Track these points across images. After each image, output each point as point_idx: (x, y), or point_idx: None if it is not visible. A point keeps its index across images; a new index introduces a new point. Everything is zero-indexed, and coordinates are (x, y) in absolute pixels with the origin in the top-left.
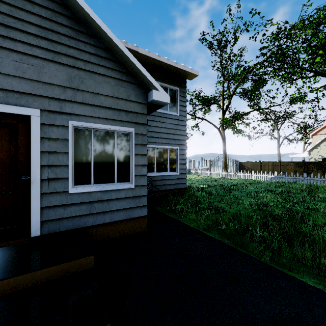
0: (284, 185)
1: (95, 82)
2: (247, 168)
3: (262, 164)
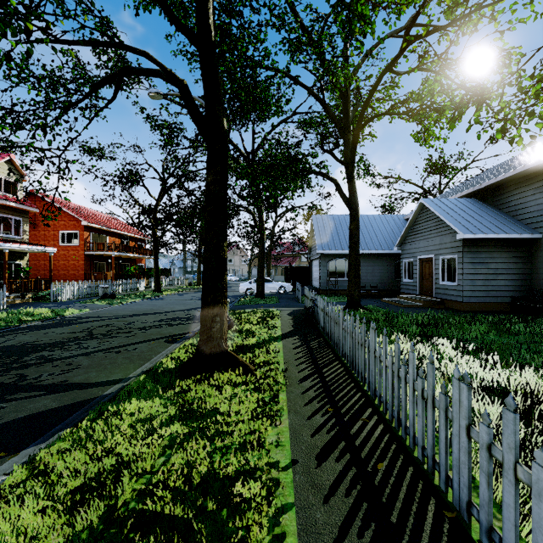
0: None
1: (446, 238)
2: None
3: None
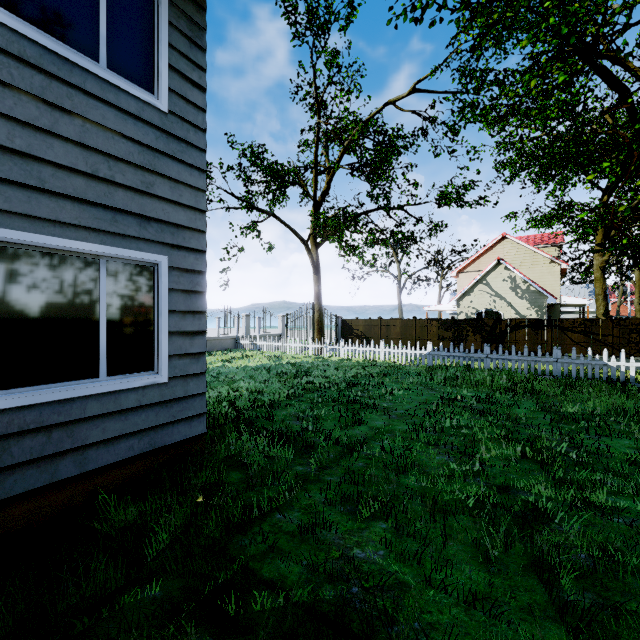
0: (461, 377)
1: None
2: (357, 333)
3: (385, 324)
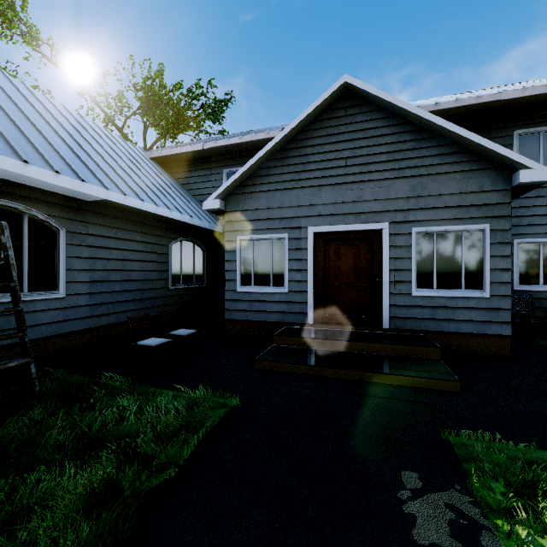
0: None
1: (438, 184)
2: None
3: None
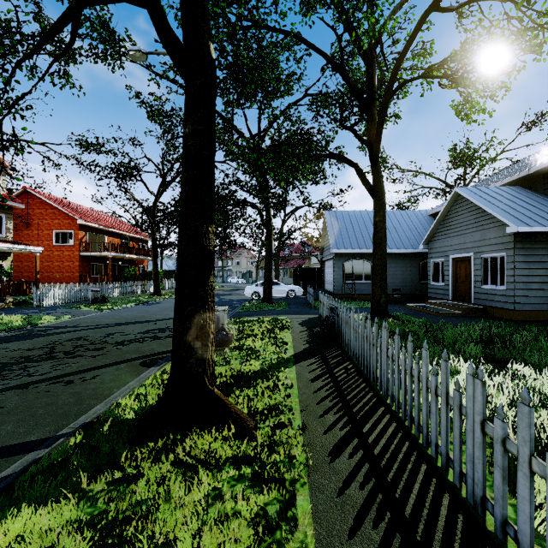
0: None
1: (489, 233)
2: None
3: None
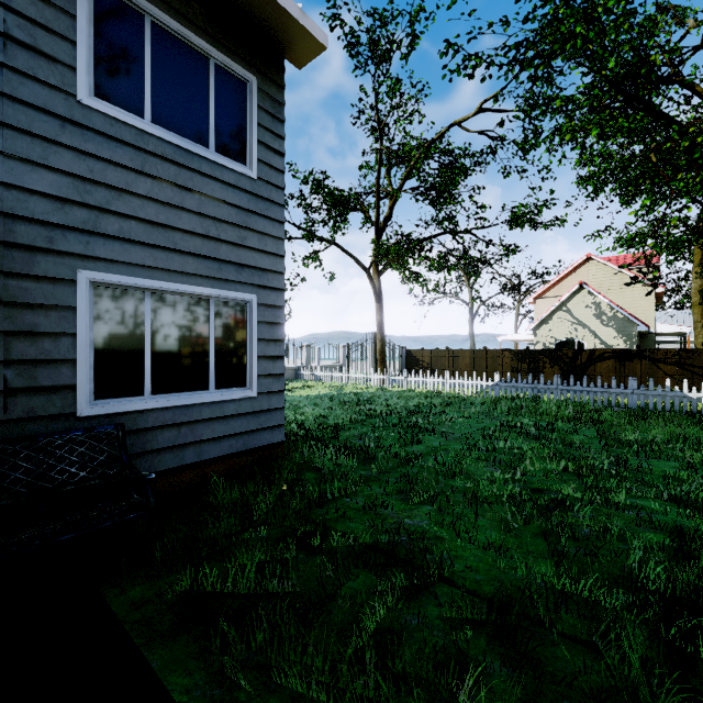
0: (526, 407)
1: None
2: (422, 364)
3: (452, 355)
